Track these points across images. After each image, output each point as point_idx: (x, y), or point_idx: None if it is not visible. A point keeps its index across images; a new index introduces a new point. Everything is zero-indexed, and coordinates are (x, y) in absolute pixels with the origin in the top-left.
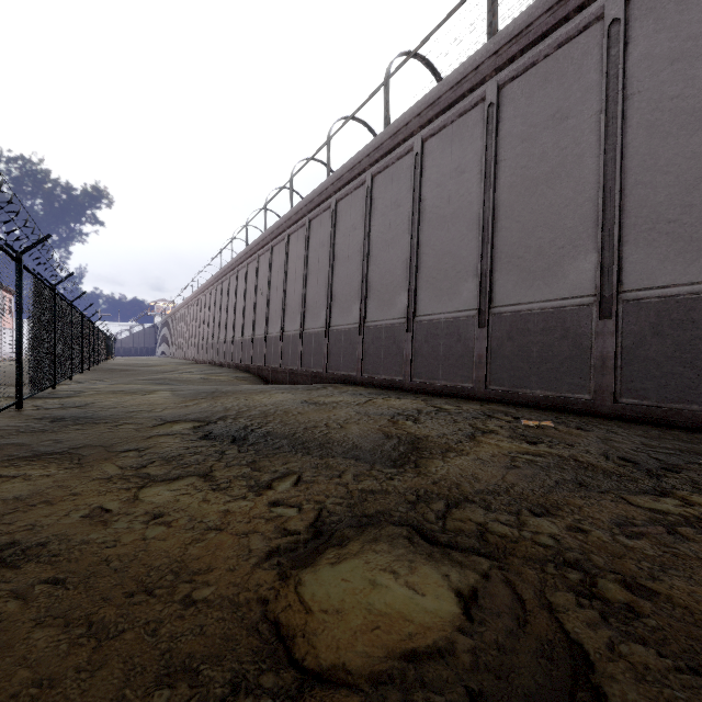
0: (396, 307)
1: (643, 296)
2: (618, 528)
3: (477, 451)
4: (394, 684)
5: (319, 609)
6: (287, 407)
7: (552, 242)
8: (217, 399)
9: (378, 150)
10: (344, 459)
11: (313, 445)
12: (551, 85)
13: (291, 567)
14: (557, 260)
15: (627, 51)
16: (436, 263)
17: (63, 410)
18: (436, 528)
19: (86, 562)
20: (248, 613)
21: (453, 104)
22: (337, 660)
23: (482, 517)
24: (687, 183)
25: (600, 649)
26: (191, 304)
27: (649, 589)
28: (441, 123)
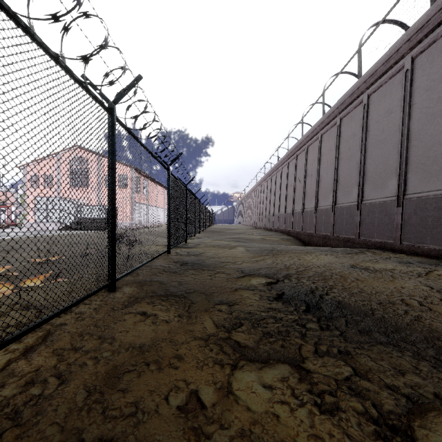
0: None
1: None
2: None
3: None
4: None
5: None
6: (340, 271)
7: None
8: (276, 257)
9: (422, 30)
10: None
11: (415, 339)
12: None
13: None
14: None
15: None
16: None
17: (187, 257)
18: None
19: None
20: None
21: None
22: None
23: None
24: None
25: None
26: (252, 193)
27: None
28: None
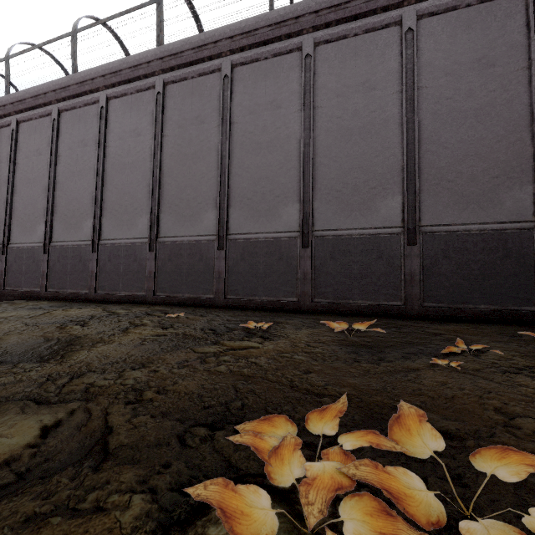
0: (83, 231)
1: (237, 238)
2: (177, 365)
3: (122, 339)
4: None
5: None
6: None
7: (195, 199)
8: None
9: (65, 90)
10: None
11: None
12: (195, 97)
13: None
14: (198, 211)
15: (232, 96)
16: (118, 199)
17: None
18: (51, 394)
19: None
20: None
21: (132, 80)
22: None
23: (93, 379)
24: (255, 180)
25: (121, 424)
26: None
27: (168, 389)
28: (123, 90)
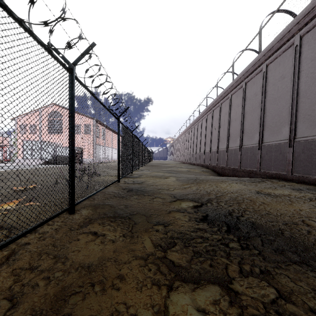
0: None
1: None
2: None
3: None
4: None
5: None
6: (249, 196)
7: None
8: (199, 185)
9: (308, 15)
10: None
11: None
12: None
13: None
14: None
15: None
16: None
17: (133, 185)
18: None
19: None
20: None
21: None
22: None
23: None
24: None
25: None
26: (180, 137)
27: None
28: None
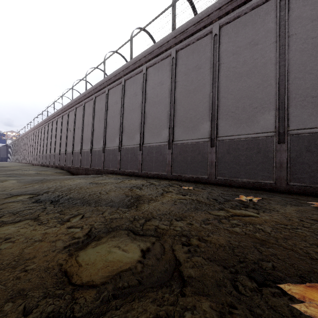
0: (135, 140)
1: (224, 139)
2: (203, 222)
3: (162, 199)
4: (111, 283)
5: (85, 263)
6: (82, 185)
7: (195, 116)
8: (44, 183)
9: (127, 69)
10: (106, 206)
11: (92, 202)
12: (195, 54)
13: (75, 251)
14: (197, 123)
15: (220, 47)
16: (152, 121)
17: None
18: (139, 229)
19: None
20: (52, 270)
21: (159, 55)
22: (89, 279)
23: (157, 223)
24: (237, 99)
25: (185, 259)
26: (30, 134)
27: (205, 239)
28: (154, 62)
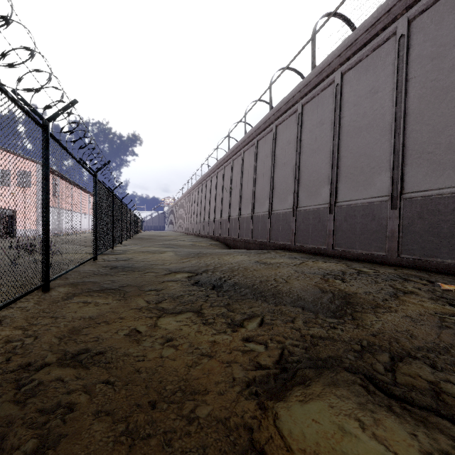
0: (321, 196)
1: None
2: None
3: (404, 309)
4: None
5: (298, 448)
6: (246, 265)
7: None
8: (201, 258)
9: (307, 86)
10: (293, 307)
11: (268, 295)
12: None
13: (266, 399)
14: None
15: None
16: (353, 163)
17: (116, 262)
18: (387, 380)
19: (126, 370)
20: (238, 439)
21: (368, 42)
22: None
23: (431, 375)
24: None
25: None
26: (184, 199)
27: None
28: (357, 58)
